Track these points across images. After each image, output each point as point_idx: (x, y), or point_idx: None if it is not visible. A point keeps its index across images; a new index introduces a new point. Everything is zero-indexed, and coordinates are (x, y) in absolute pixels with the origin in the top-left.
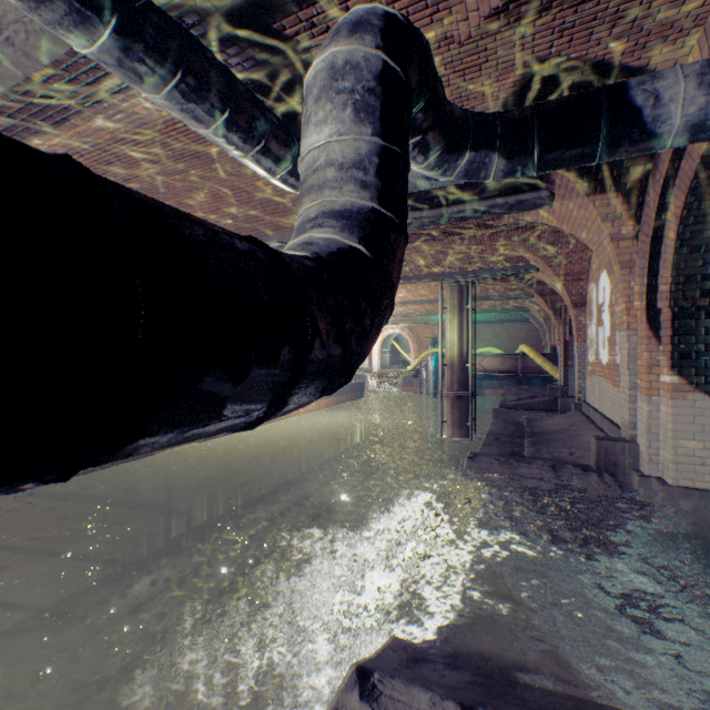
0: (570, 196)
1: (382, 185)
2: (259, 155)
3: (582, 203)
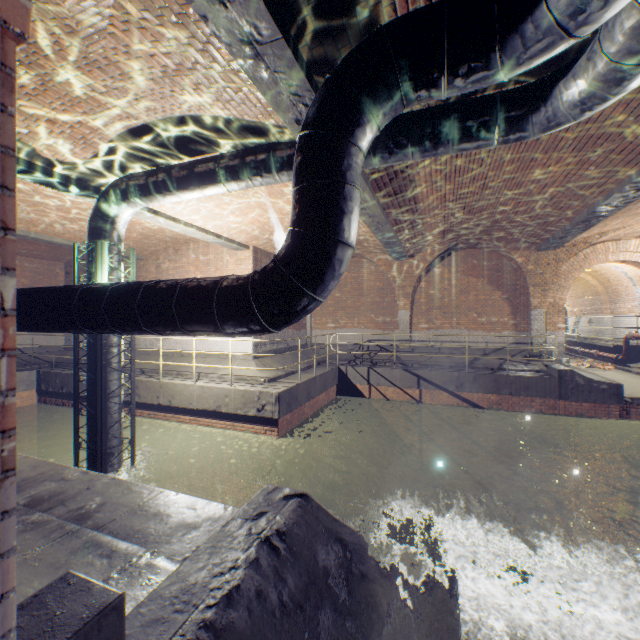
0: None
1: (295, 213)
2: (457, 146)
3: None
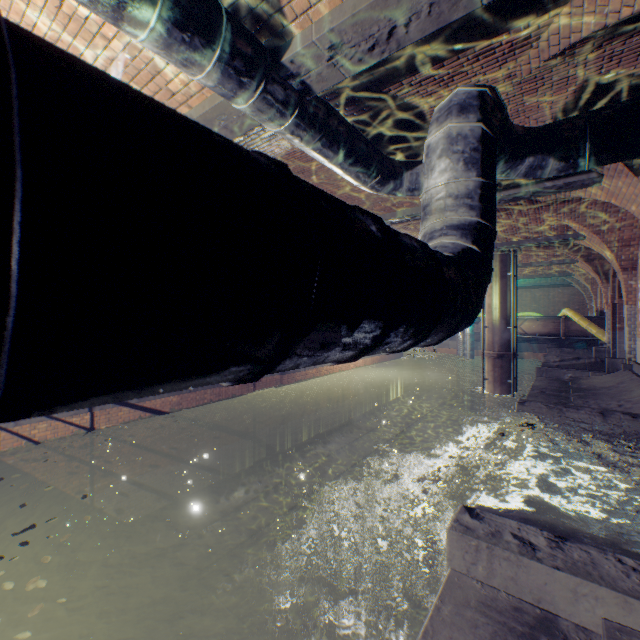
0: (619, 177)
1: (482, 206)
2: (359, 173)
3: (631, 182)
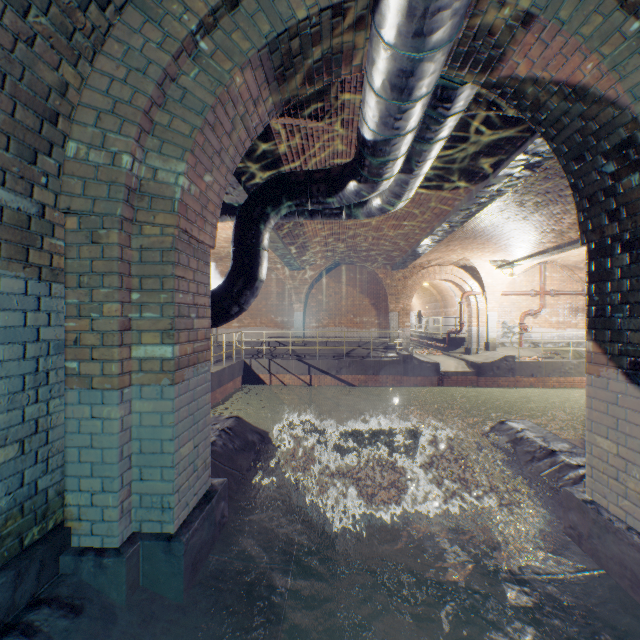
0: None
1: (233, 262)
2: (324, 217)
3: None
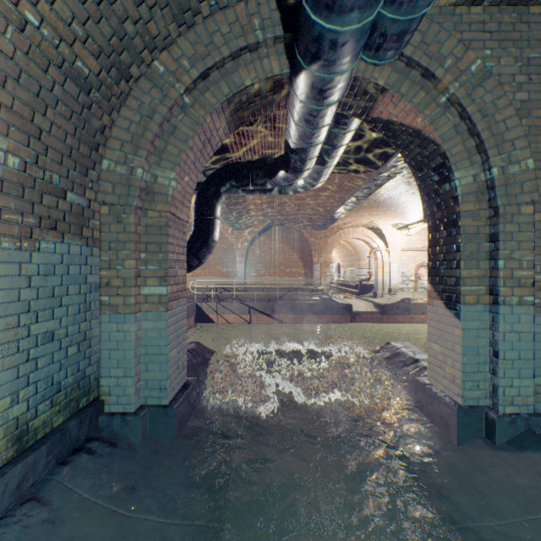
0: None
1: (194, 228)
2: (261, 193)
3: None
